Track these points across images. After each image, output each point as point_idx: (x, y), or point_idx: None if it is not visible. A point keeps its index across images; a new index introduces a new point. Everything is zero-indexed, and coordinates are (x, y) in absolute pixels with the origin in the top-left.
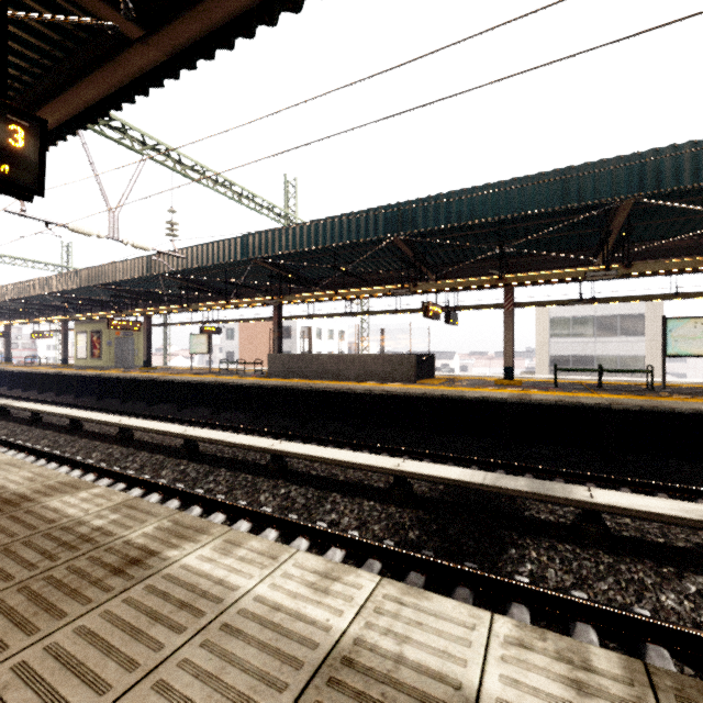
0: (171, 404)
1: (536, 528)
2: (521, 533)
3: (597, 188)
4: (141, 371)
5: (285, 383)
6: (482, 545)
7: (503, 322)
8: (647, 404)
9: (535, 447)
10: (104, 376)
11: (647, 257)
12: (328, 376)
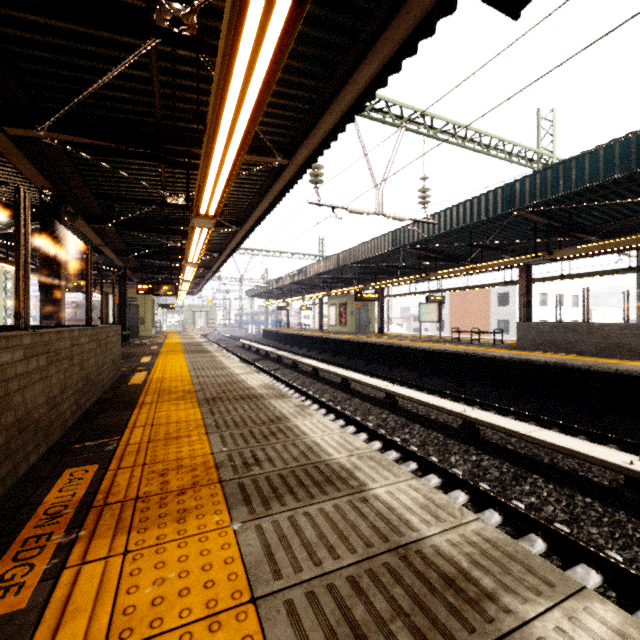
0: (410, 370)
1: None
2: None
3: None
4: (377, 337)
5: (559, 360)
6: None
7: None
8: None
9: None
10: (353, 340)
11: None
12: (622, 353)
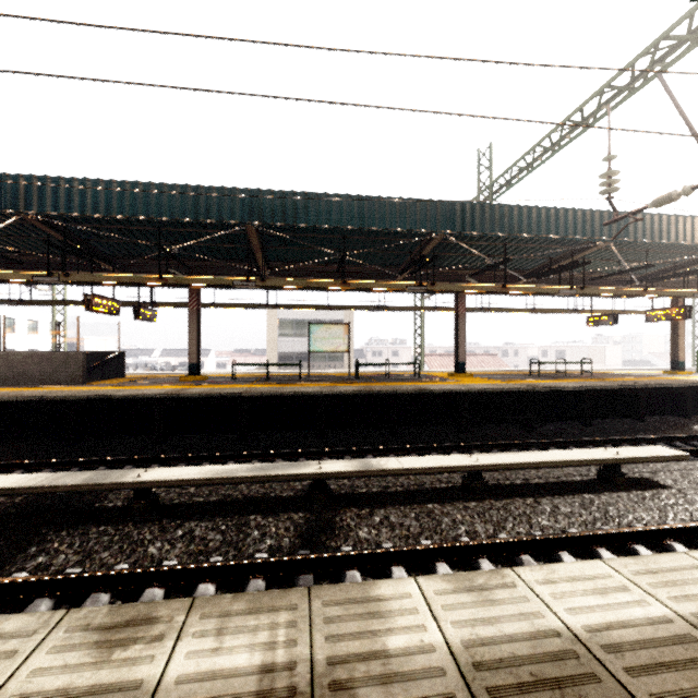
0: None
1: (88, 518)
2: (64, 527)
3: (220, 210)
4: None
5: None
6: (1, 552)
7: (188, 321)
8: (269, 391)
9: (188, 437)
10: None
11: (299, 275)
12: None
